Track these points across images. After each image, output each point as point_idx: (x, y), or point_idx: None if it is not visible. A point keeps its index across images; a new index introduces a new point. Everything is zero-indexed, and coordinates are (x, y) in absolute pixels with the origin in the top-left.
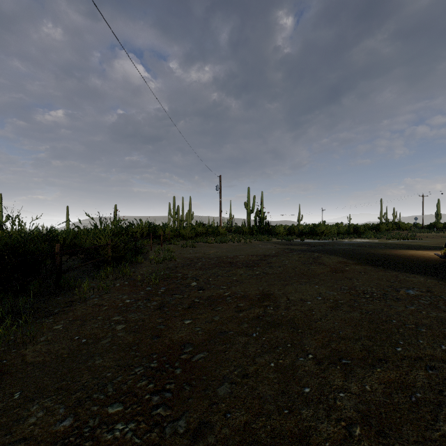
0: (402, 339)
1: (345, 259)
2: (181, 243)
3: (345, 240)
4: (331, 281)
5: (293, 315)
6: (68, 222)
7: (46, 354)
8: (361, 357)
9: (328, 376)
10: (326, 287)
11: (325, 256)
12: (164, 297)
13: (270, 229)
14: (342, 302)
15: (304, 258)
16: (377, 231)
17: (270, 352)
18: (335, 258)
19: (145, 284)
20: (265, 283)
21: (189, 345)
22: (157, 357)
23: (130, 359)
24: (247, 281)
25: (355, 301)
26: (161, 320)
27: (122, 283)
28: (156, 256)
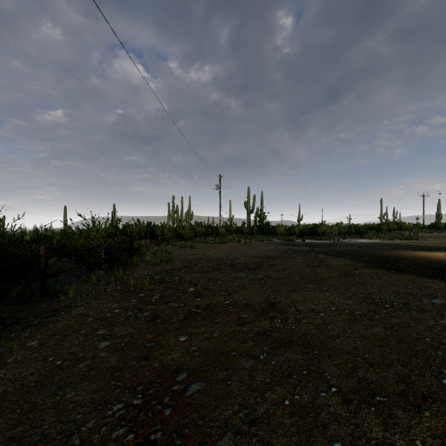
0: (444, 365)
1: (352, 261)
2: (180, 244)
3: (347, 240)
4: (342, 287)
5: (305, 330)
6: (66, 222)
7: (9, 382)
8: (398, 393)
9: (362, 423)
10: (338, 294)
11: (331, 258)
12: (157, 306)
13: (270, 229)
14: (360, 313)
15: (308, 260)
16: (378, 231)
17: (283, 382)
18: (342, 260)
19: (139, 290)
20: (270, 289)
21: (183, 372)
22: (142, 389)
23: (109, 391)
24: (250, 286)
25: (375, 312)
26: (152, 335)
27: (114, 288)
28: (152, 258)
